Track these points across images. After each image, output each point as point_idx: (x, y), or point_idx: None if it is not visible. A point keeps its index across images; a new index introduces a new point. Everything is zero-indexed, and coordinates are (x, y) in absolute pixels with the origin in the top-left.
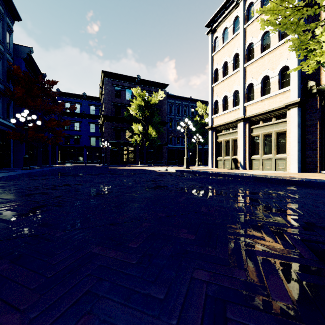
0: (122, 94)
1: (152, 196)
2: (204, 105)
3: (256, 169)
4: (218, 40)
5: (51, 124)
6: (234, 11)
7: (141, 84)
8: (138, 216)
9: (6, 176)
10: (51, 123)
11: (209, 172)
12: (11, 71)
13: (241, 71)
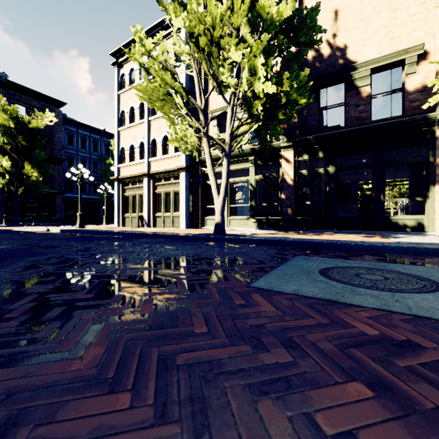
0: None
1: None
2: None
3: (159, 227)
4: (125, 78)
5: None
6: None
7: (11, 89)
8: None
9: None
10: None
11: (98, 230)
12: None
13: (146, 123)
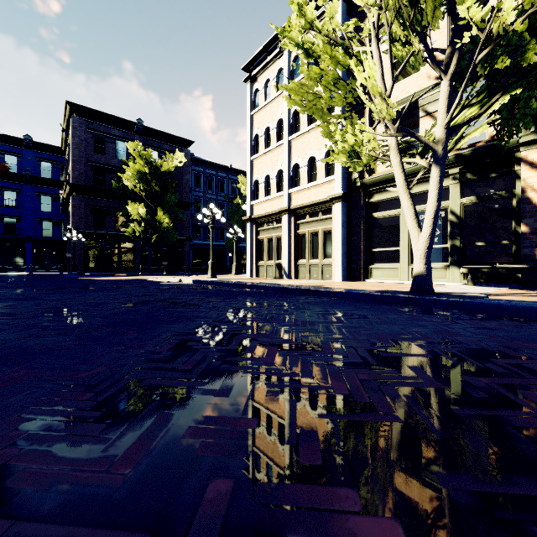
0: (108, 149)
1: (124, 311)
2: None
3: (302, 279)
4: (259, 94)
5: None
6: (278, 61)
7: (146, 135)
8: (94, 327)
9: None
10: None
11: (234, 283)
12: None
13: (286, 145)
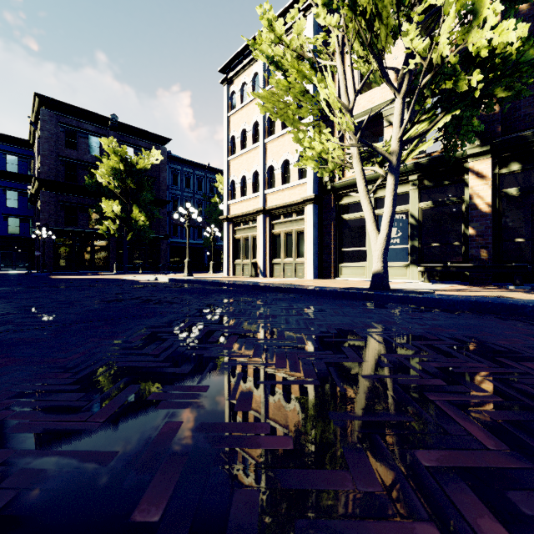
0: (80, 144)
1: (98, 308)
2: None
3: (277, 277)
4: (235, 96)
5: None
6: (254, 65)
7: (121, 131)
8: (68, 322)
9: None
10: None
11: (210, 281)
12: None
13: (262, 147)
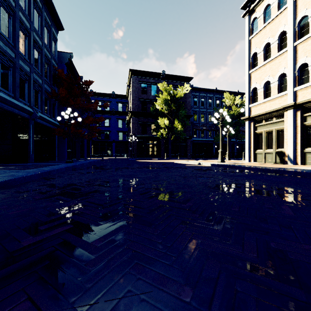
0: (147, 90)
1: (235, 203)
2: (232, 96)
3: None
4: (256, 21)
5: (88, 121)
6: None
7: (166, 79)
8: (273, 249)
9: (56, 170)
10: (88, 120)
11: (260, 167)
12: (56, 76)
13: (291, 50)
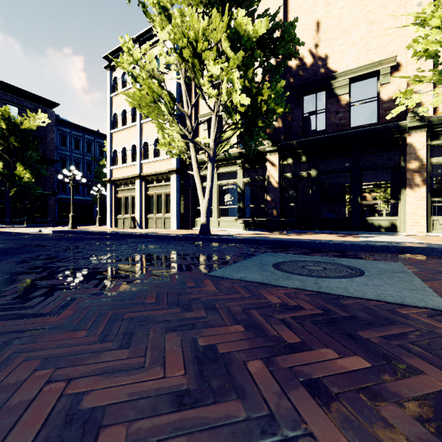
0: None
1: None
2: None
3: (151, 228)
4: (118, 81)
5: None
6: None
7: (3, 90)
8: None
9: None
10: None
11: (89, 231)
12: None
13: (138, 126)
